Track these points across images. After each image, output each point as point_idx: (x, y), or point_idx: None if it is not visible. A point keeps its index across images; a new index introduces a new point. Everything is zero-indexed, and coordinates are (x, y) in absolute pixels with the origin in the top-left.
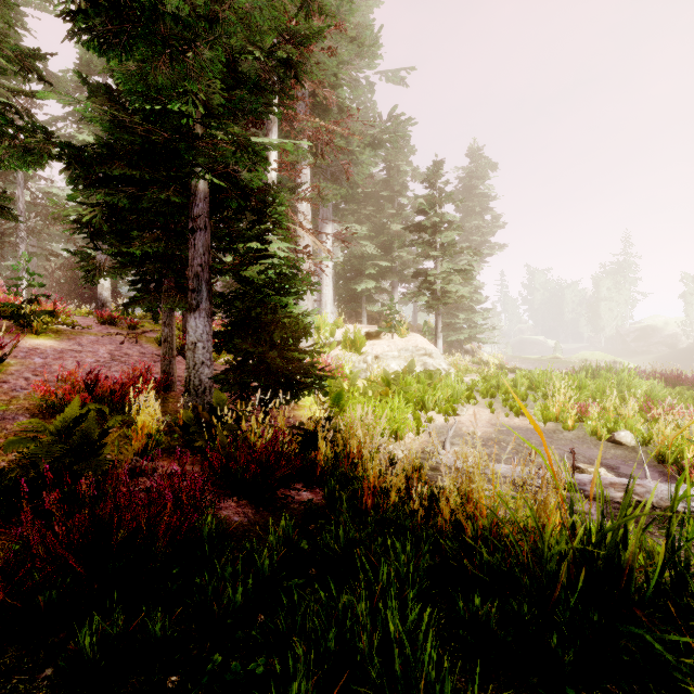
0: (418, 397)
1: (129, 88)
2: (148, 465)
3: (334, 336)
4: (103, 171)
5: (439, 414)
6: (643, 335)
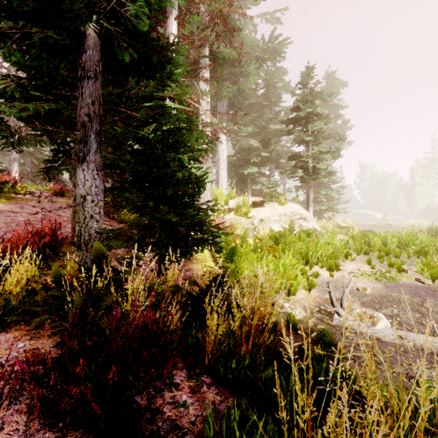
0: (301, 253)
1: None
2: None
3: (228, 204)
4: None
5: (322, 269)
6: None
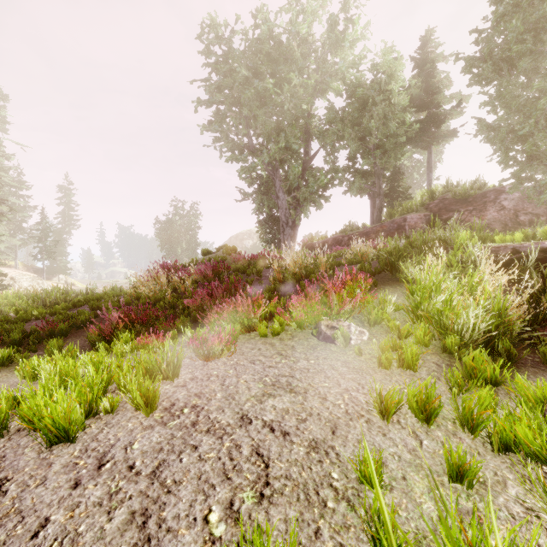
0: None
1: None
2: None
3: None
4: None
5: None
6: None
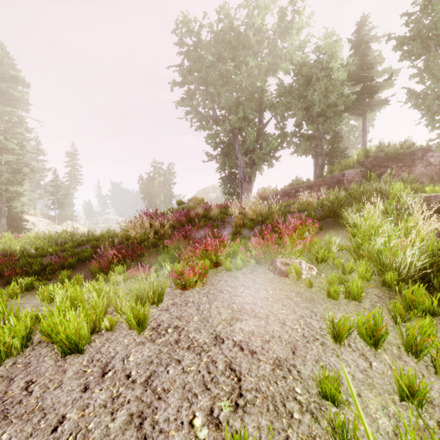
0: None
1: None
2: None
3: None
4: None
5: None
6: None
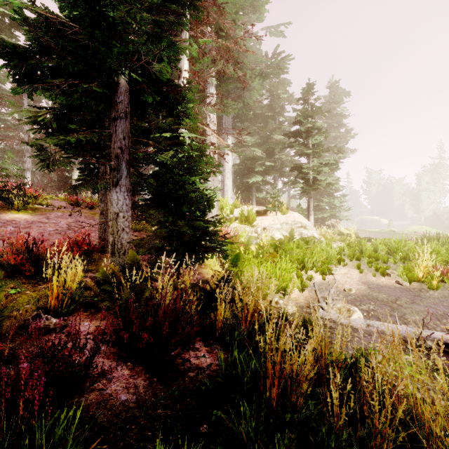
0: (298, 259)
1: None
2: (57, 323)
3: (233, 213)
4: (41, 70)
5: (316, 273)
6: None
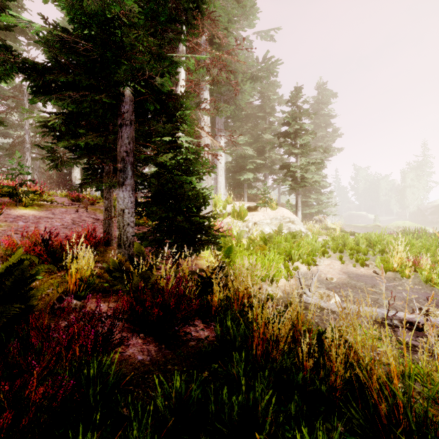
0: (286, 251)
1: (71, 16)
2: (77, 304)
3: (226, 209)
4: (55, 82)
5: (302, 264)
6: (437, 210)
